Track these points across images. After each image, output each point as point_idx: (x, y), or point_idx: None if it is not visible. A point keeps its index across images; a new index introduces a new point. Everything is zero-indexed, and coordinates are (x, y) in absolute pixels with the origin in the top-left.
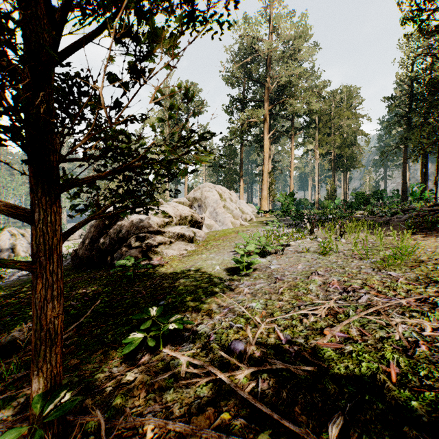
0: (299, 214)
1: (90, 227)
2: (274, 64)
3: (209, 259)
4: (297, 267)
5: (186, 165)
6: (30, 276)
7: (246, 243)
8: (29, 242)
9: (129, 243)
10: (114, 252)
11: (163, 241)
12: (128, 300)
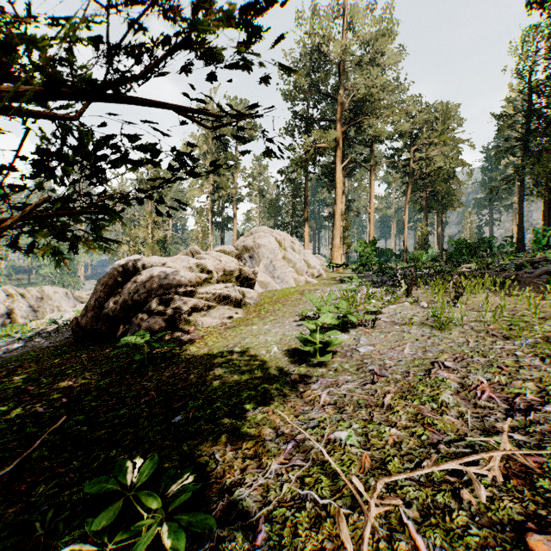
0: (382, 268)
1: (97, 285)
2: (349, 73)
3: (262, 333)
4: (403, 352)
5: (235, 206)
6: (16, 354)
7: (317, 309)
8: (30, 305)
9: (150, 308)
10: (128, 320)
11: (198, 305)
12: (123, 411)
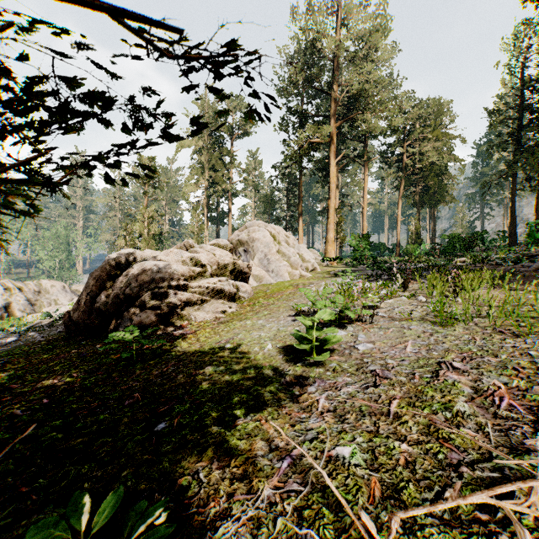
0: (376, 262)
1: (89, 279)
2: (343, 69)
3: (256, 329)
4: (405, 350)
5: (231, 201)
6: (8, 348)
7: (312, 303)
8: (28, 298)
9: (142, 302)
10: (120, 315)
11: (191, 299)
12: (103, 416)
